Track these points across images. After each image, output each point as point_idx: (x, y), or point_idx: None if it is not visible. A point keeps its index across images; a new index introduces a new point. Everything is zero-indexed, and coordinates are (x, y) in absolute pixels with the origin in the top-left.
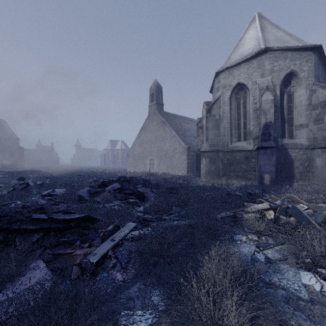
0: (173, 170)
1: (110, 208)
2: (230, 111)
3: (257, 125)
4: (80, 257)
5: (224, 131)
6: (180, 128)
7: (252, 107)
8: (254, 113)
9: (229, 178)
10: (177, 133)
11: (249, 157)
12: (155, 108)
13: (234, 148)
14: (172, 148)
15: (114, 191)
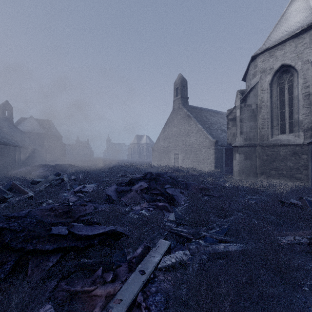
0: (199, 165)
1: (138, 212)
2: (271, 99)
3: (310, 113)
4: (101, 301)
5: (263, 123)
6: (206, 121)
7: (302, 92)
8: (306, 99)
9: (270, 176)
10: (202, 126)
11: (298, 153)
12: (180, 102)
13: (277, 142)
14: (198, 142)
15: (141, 191)
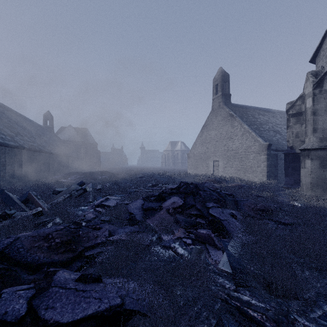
0: (246, 175)
1: (168, 245)
2: None
3: None
4: None
5: None
6: (254, 121)
7: None
8: None
9: None
10: (249, 127)
11: None
12: (220, 101)
13: None
14: (243, 146)
15: (175, 209)
